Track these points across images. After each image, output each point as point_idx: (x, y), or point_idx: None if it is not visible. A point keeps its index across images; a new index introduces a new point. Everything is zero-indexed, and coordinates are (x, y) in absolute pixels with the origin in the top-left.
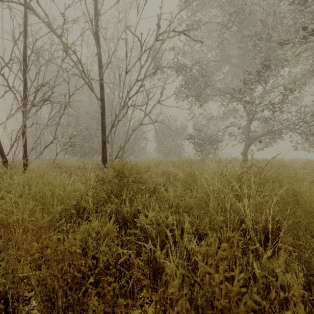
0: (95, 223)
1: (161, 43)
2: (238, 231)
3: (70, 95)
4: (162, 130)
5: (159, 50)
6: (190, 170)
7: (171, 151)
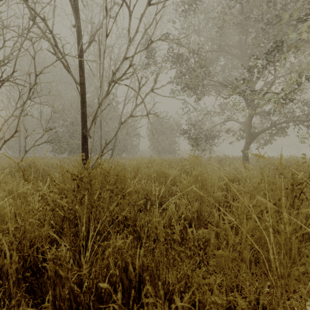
0: None
1: (155, 13)
2: None
3: (37, 75)
4: (156, 127)
5: (152, 21)
6: (196, 173)
7: (165, 149)
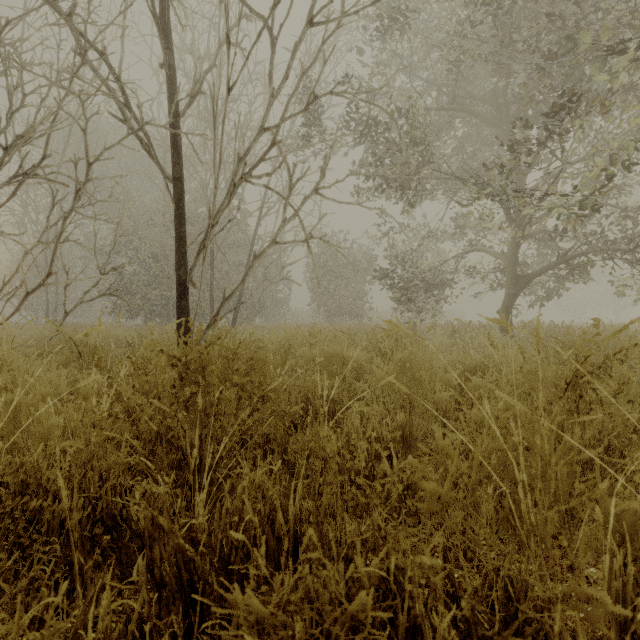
0: None
1: (323, 40)
2: None
3: (90, 163)
4: (324, 262)
5: (317, 56)
6: (402, 356)
7: (344, 307)
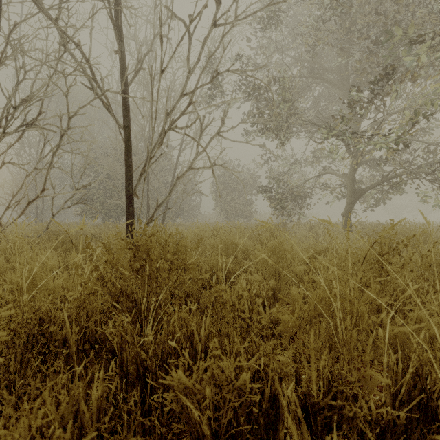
0: (9, 439)
1: (223, 35)
2: (437, 425)
3: (70, 117)
4: (224, 181)
5: (219, 45)
6: (273, 243)
7: (237, 211)
